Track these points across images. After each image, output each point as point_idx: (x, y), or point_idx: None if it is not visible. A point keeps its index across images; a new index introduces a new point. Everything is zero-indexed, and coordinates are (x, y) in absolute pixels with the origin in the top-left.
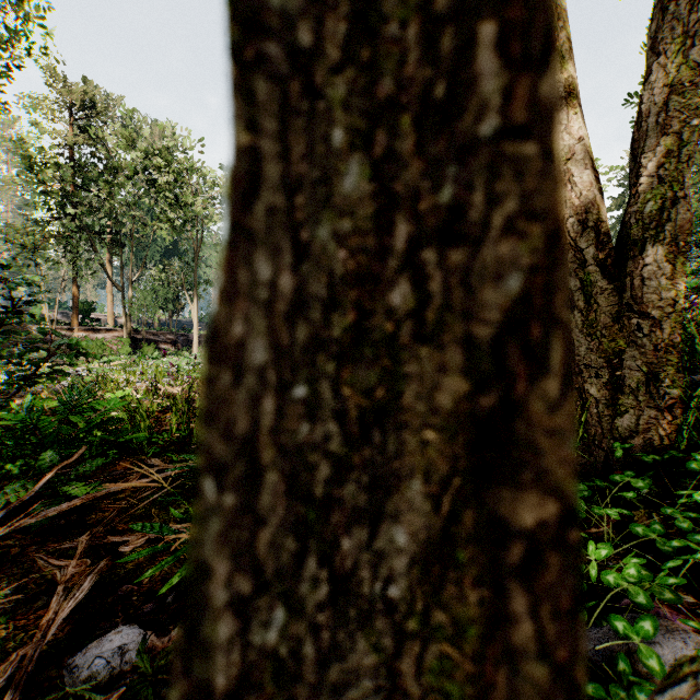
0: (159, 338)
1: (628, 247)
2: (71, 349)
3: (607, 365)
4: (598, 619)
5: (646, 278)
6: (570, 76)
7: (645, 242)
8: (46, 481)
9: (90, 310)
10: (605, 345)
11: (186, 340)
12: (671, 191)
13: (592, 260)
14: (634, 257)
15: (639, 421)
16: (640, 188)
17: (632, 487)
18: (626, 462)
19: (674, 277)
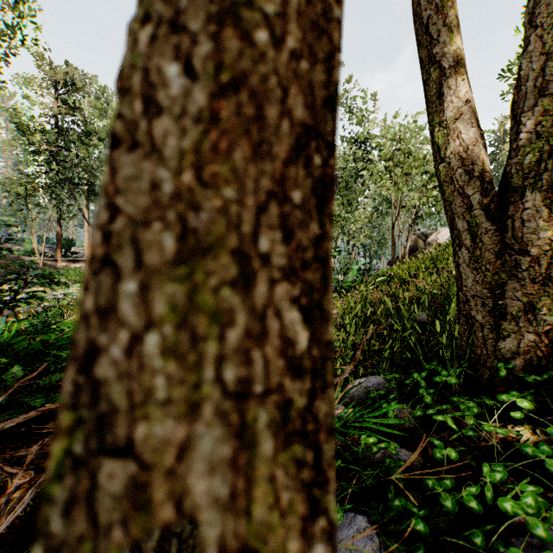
0: None
1: (509, 194)
2: (45, 278)
3: (491, 295)
4: (495, 543)
5: (526, 220)
6: (458, 47)
7: (525, 189)
8: (8, 395)
9: (70, 245)
10: (489, 277)
11: None
12: (547, 145)
13: (477, 205)
14: (515, 202)
15: (519, 344)
16: (520, 143)
17: (515, 402)
18: (508, 379)
19: (550, 219)
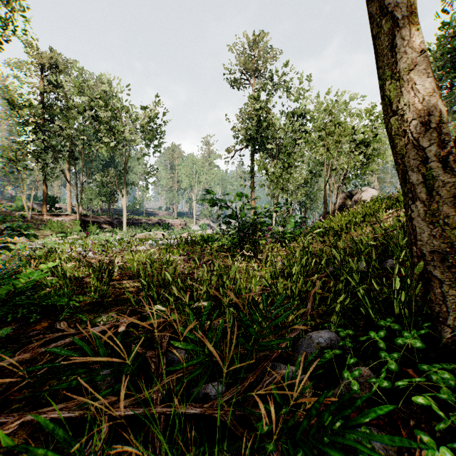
0: (100, 220)
1: None
2: (14, 231)
3: (449, 250)
4: None
5: None
6: None
7: None
8: None
9: (55, 201)
10: (447, 232)
11: (119, 222)
12: None
13: (433, 157)
14: None
15: None
16: None
17: None
18: None
19: None
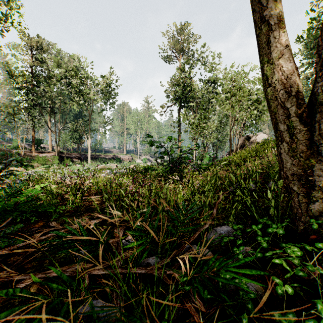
0: (72, 156)
1: (316, 106)
2: (18, 162)
3: (303, 173)
4: None
5: None
6: (280, 11)
7: None
8: None
9: (40, 143)
10: (302, 162)
11: (85, 157)
12: None
13: (294, 114)
14: (320, 112)
15: None
16: None
17: None
18: (316, 230)
19: None
